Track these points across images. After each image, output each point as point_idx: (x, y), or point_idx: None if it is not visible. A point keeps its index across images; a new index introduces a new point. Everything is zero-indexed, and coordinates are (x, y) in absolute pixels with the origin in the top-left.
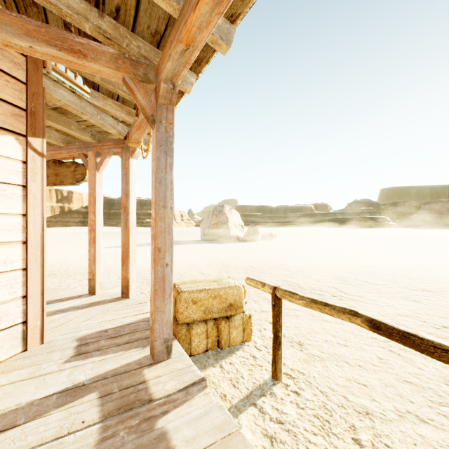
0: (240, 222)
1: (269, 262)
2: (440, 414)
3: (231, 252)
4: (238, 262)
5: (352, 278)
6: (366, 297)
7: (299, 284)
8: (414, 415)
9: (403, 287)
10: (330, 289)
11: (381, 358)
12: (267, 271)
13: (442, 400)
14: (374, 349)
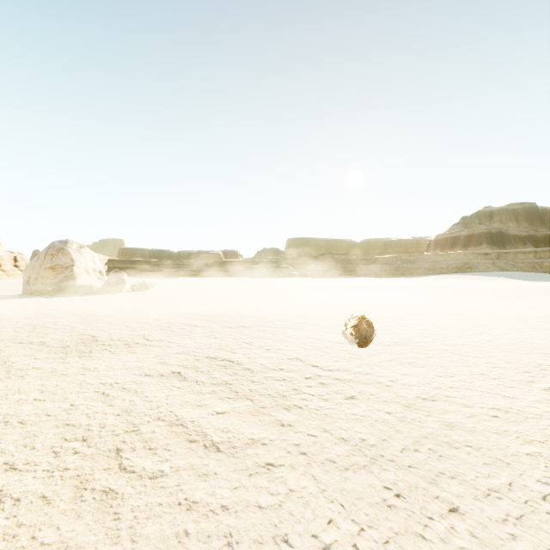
0: (99, 266)
1: (97, 315)
2: (54, 452)
3: (51, 307)
4: (42, 318)
5: (182, 324)
6: (168, 340)
7: (99, 336)
8: (8, 465)
9: (223, 327)
10: (134, 337)
11: (73, 405)
12: (73, 326)
13: (84, 434)
14: (84, 395)
